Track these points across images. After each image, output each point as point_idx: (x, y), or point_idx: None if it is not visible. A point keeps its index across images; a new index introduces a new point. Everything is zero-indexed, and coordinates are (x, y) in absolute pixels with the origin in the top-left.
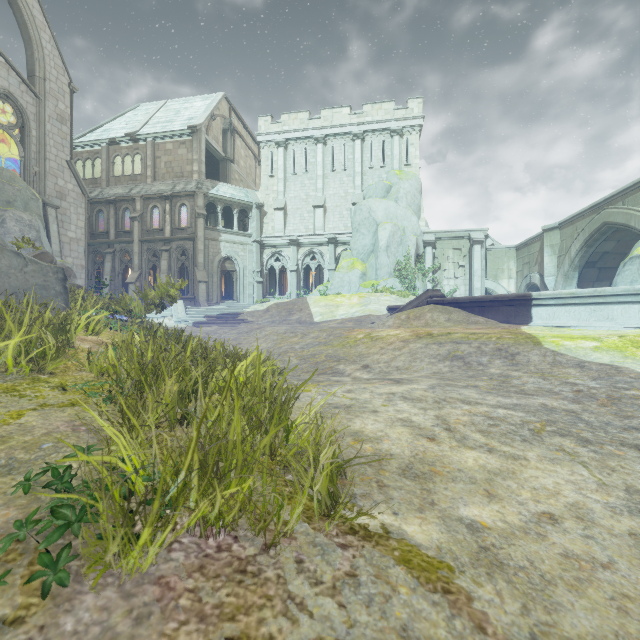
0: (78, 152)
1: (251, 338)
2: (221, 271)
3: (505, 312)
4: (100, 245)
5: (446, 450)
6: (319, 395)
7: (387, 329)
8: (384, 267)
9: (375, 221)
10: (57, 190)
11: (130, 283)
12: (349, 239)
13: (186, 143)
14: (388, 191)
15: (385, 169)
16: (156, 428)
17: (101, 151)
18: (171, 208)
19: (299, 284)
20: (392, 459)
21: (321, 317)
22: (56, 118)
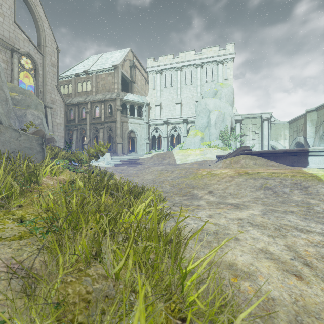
0: (61, 81)
1: (144, 173)
2: (128, 138)
3: (290, 159)
4: (71, 126)
5: (321, 294)
6: (191, 220)
7: (219, 169)
8: (213, 134)
9: (208, 110)
10: (51, 99)
11: (85, 144)
12: (194, 120)
13: (111, 74)
14: (215, 94)
15: (214, 82)
16: (71, 274)
17: (72, 80)
18: (104, 107)
19: (168, 144)
20: (276, 306)
21: (180, 161)
22: (50, 65)
